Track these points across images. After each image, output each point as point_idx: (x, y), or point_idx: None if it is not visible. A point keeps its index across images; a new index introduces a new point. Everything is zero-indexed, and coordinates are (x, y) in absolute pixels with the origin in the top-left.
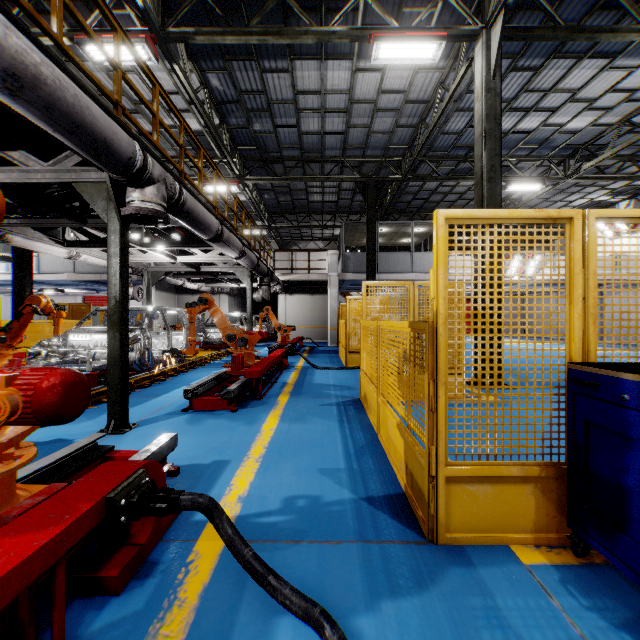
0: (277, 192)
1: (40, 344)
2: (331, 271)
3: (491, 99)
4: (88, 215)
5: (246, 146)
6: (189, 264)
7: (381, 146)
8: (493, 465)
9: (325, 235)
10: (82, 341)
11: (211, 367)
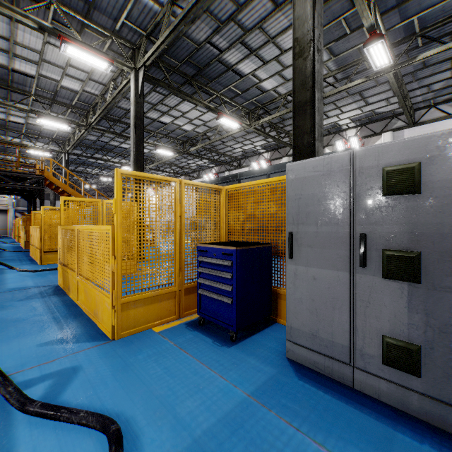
0: None
1: None
2: (11, 206)
3: None
4: None
5: None
6: None
7: None
8: None
9: None
10: None
11: None
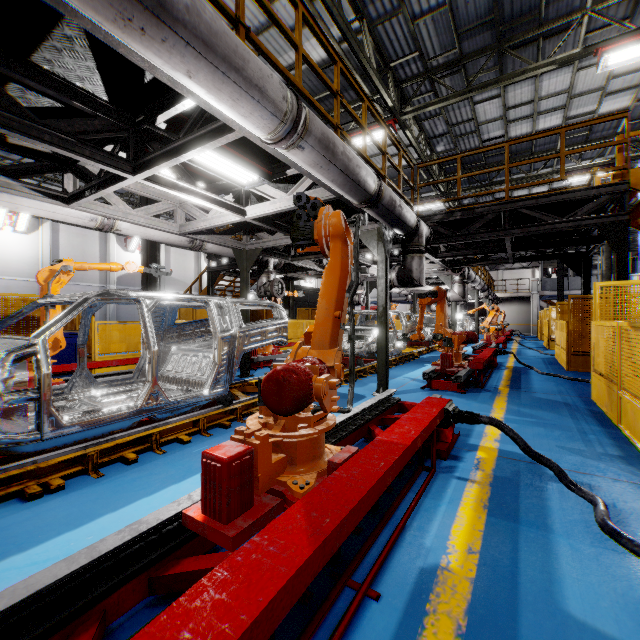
0: None
1: None
2: (533, 291)
3: None
4: None
5: None
6: None
7: None
8: None
9: None
10: None
11: None
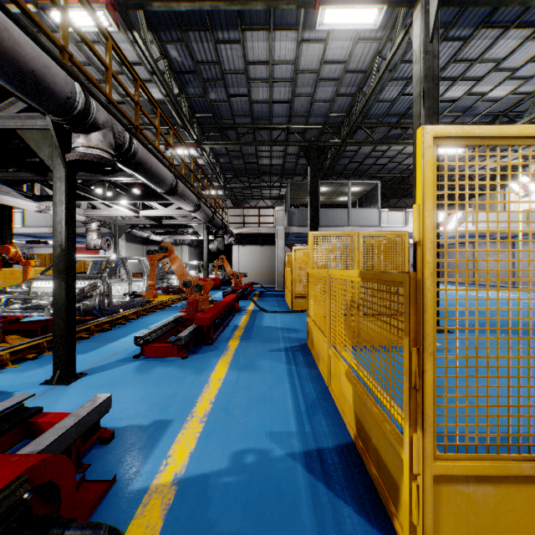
0: (231, 156)
1: (3, 291)
2: (278, 225)
3: (429, 61)
4: (48, 168)
5: (203, 114)
6: (151, 218)
7: (322, 114)
8: (495, 459)
9: (273, 195)
10: (45, 288)
11: (170, 310)
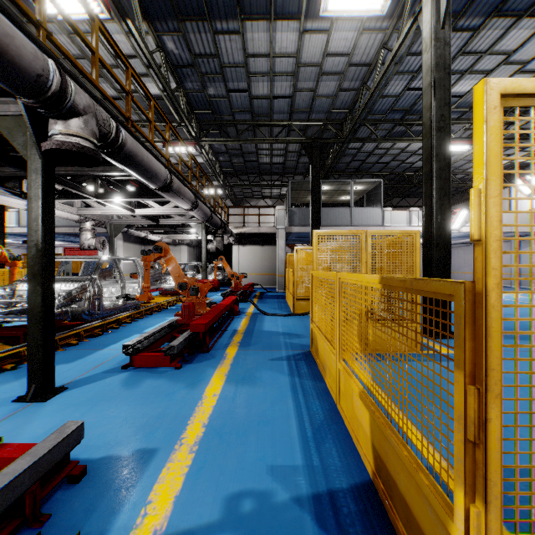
0: (231, 154)
1: None
2: (279, 224)
3: (440, 48)
4: None
5: (202, 110)
6: (148, 217)
7: (325, 110)
8: None
9: (273, 194)
10: None
11: (167, 313)
